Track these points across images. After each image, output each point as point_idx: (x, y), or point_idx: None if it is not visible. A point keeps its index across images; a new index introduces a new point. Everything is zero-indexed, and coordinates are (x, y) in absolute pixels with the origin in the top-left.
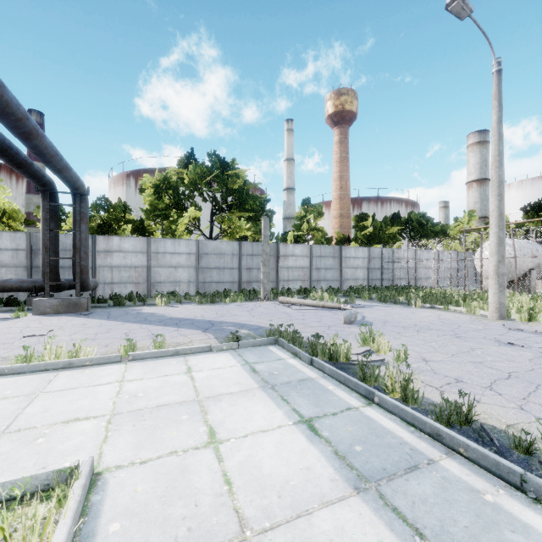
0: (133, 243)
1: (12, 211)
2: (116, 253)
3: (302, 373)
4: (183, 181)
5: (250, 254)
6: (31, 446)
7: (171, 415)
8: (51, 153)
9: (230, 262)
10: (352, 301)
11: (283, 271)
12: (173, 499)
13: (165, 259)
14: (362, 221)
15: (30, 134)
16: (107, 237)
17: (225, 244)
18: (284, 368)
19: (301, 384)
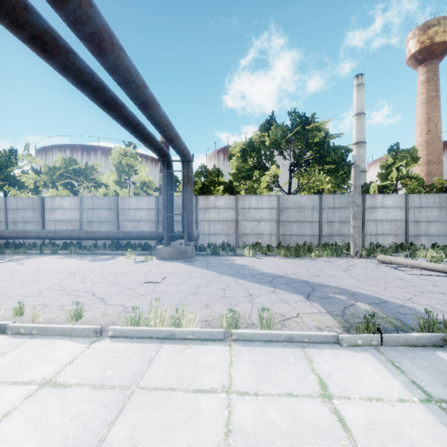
0: (224, 201)
1: (148, 182)
2: (212, 210)
3: None
4: (264, 144)
5: (331, 207)
6: None
7: None
8: (164, 122)
9: (310, 216)
10: None
11: (369, 224)
12: None
13: (250, 214)
14: None
15: (147, 103)
16: (206, 197)
17: (305, 198)
18: None
19: None
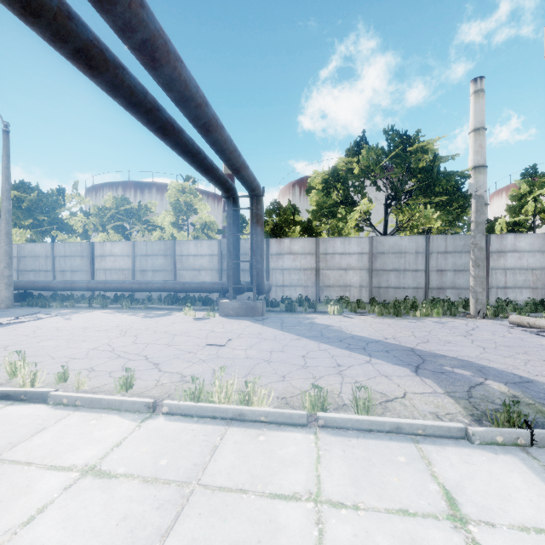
0: (302, 244)
1: (210, 223)
2: (286, 256)
3: None
4: (352, 172)
5: (442, 251)
6: None
7: None
8: (230, 149)
9: (413, 263)
10: None
11: (496, 274)
12: None
13: (334, 260)
14: None
15: (209, 125)
16: (279, 240)
17: (406, 240)
18: None
19: None
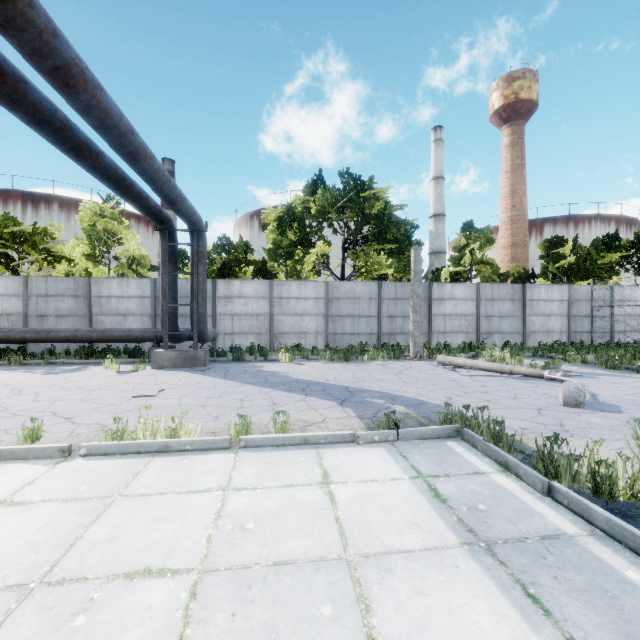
0: (254, 287)
1: (140, 257)
2: (236, 299)
3: (539, 515)
4: (309, 211)
5: (392, 298)
6: (60, 636)
7: (300, 597)
8: (162, 179)
9: (367, 309)
10: (556, 365)
11: (437, 320)
12: None
13: (289, 305)
14: (555, 248)
15: (136, 154)
16: (228, 281)
17: (361, 285)
18: (494, 498)
19: (551, 552)
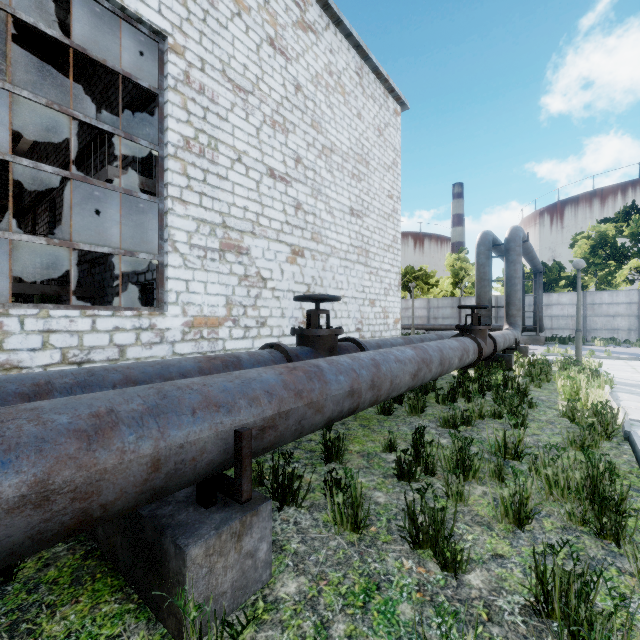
0: (569, 297)
1: None
2: (554, 306)
3: None
4: (621, 233)
5: None
6: None
7: (617, 365)
8: (536, 261)
9: None
10: None
11: None
12: (619, 369)
13: (601, 309)
14: None
15: (533, 259)
16: (548, 294)
17: None
18: None
19: None
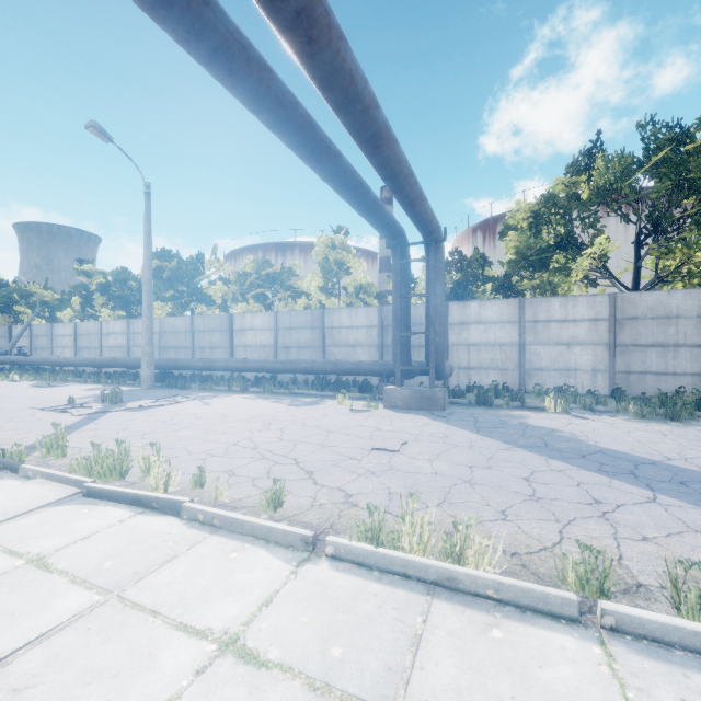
0: (497, 309)
1: (366, 285)
2: (473, 325)
3: None
4: (576, 198)
5: None
6: None
7: None
8: (404, 172)
9: (693, 333)
10: None
11: None
12: None
13: (548, 331)
14: None
15: (379, 137)
16: (462, 303)
17: (679, 296)
18: None
19: None
